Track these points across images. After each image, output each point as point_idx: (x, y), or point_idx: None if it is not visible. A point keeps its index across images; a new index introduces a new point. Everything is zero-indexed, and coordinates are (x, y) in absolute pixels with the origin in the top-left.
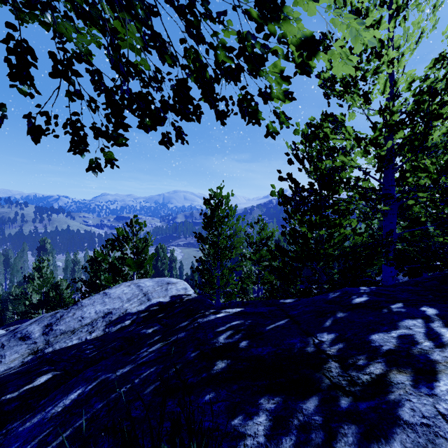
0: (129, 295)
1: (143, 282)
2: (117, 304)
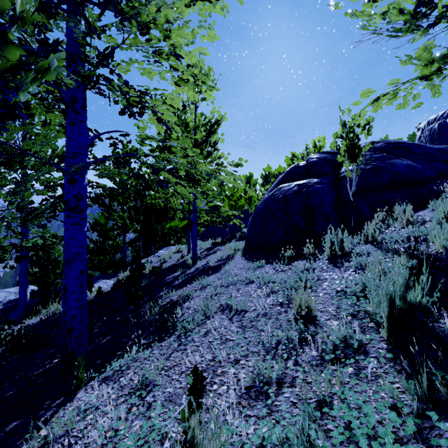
0: (5, 295)
1: (8, 290)
2: (0, 299)
